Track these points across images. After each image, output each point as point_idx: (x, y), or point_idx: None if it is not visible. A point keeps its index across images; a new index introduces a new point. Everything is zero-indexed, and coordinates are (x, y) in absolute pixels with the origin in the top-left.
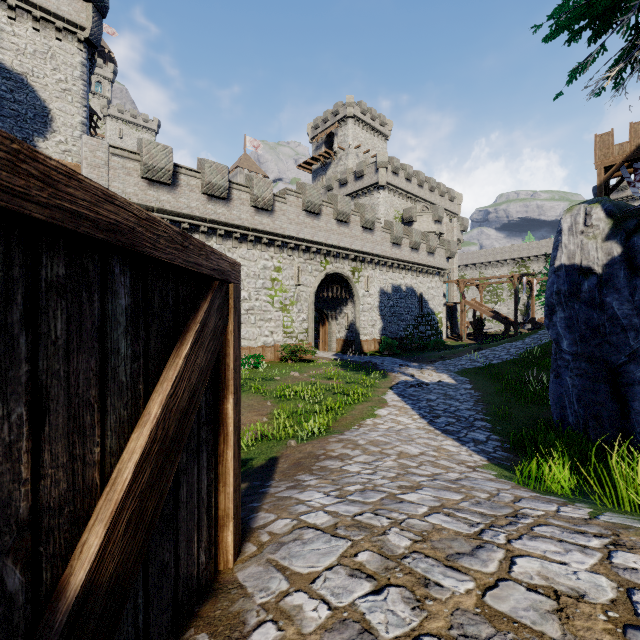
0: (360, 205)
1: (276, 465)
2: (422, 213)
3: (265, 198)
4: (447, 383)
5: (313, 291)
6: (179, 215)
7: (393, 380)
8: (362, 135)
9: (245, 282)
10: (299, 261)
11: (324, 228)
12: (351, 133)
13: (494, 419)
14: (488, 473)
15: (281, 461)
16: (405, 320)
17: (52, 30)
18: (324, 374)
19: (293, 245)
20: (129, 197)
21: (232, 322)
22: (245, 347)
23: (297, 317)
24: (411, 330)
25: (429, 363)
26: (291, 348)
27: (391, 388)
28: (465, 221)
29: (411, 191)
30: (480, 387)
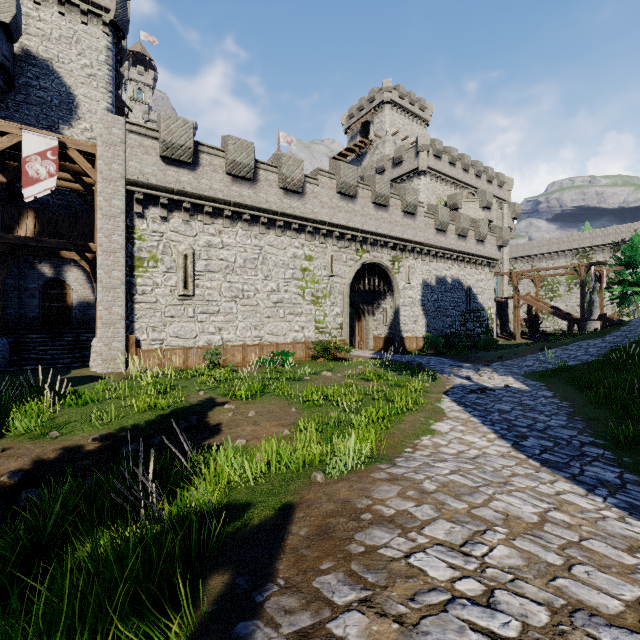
0: (400, 187)
1: (288, 526)
2: (468, 199)
3: (295, 178)
4: (517, 389)
5: (348, 282)
6: (201, 198)
7: (446, 383)
8: (400, 121)
9: (273, 272)
10: (332, 249)
11: (360, 212)
12: (388, 119)
13: (611, 444)
14: None
15: (297, 517)
16: (451, 316)
17: (77, 14)
18: (361, 374)
19: (326, 231)
20: (147, 178)
21: None
22: (273, 343)
23: (330, 311)
24: (457, 327)
25: (485, 364)
26: (323, 345)
27: (446, 393)
28: (517, 207)
29: (455, 176)
30: (565, 395)
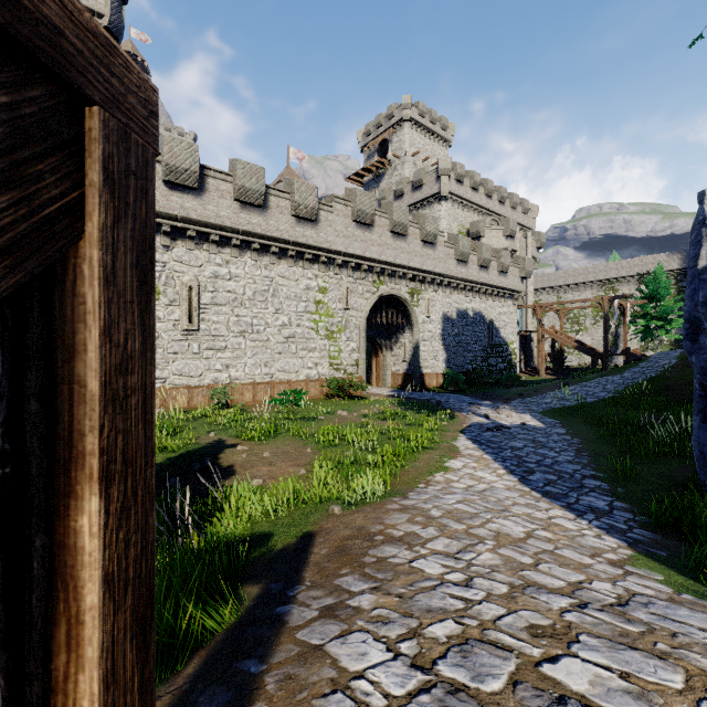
0: (420, 215)
1: (310, 549)
2: (491, 227)
3: (308, 206)
4: (533, 426)
5: (364, 316)
6: (207, 225)
7: (463, 422)
8: (420, 141)
9: (285, 305)
10: (348, 281)
11: (377, 242)
12: (408, 138)
13: (610, 477)
14: (651, 578)
15: (318, 541)
16: (472, 351)
17: None
18: (378, 413)
19: (341, 262)
20: None
21: (95, 237)
22: (285, 381)
23: (346, 346)
24: (479, 363)
25: (505, 401)
26: (338, 382)
27: (462, 432)
28: (542, 236)
29: (478, 202)
30: (577, 432)
